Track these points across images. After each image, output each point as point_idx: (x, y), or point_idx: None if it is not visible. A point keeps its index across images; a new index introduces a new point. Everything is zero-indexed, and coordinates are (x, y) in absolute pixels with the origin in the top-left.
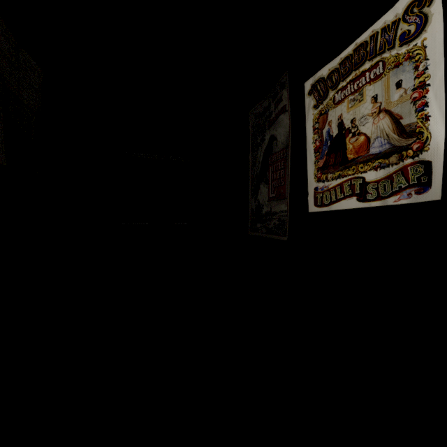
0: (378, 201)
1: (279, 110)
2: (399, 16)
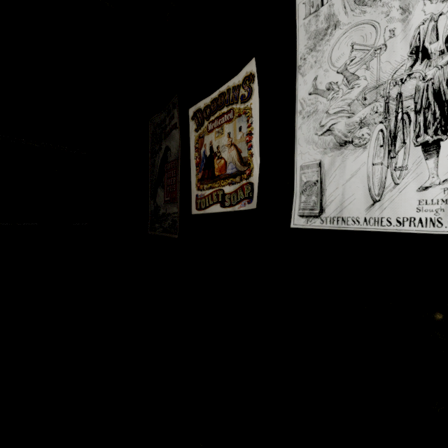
0: (231, 207)
1: (172, 125)
2: (240, 82)
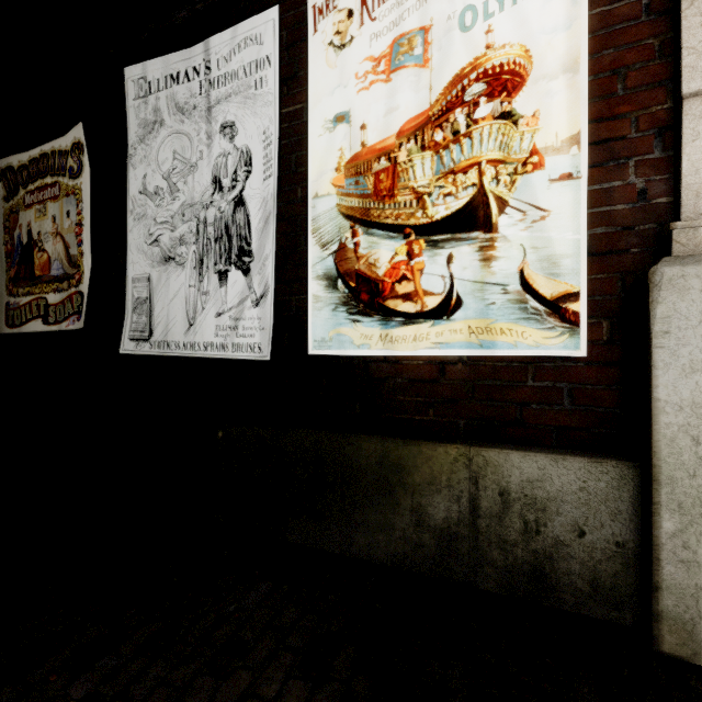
0: (56, 325)
1: None
2: (69, 148)
